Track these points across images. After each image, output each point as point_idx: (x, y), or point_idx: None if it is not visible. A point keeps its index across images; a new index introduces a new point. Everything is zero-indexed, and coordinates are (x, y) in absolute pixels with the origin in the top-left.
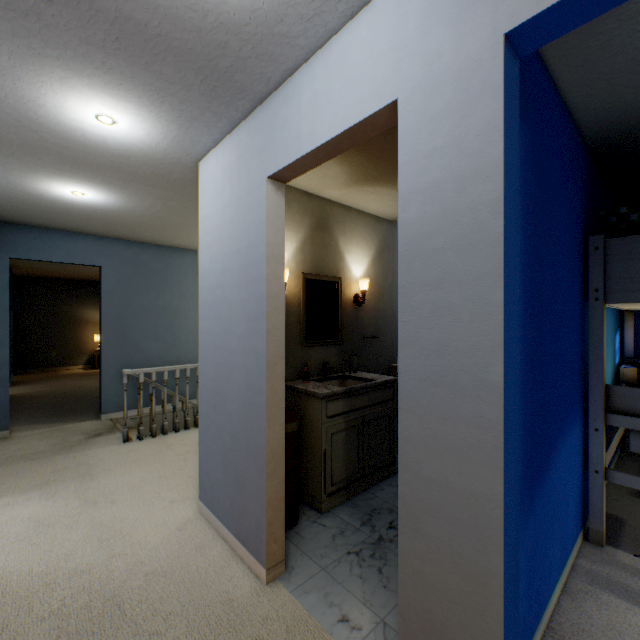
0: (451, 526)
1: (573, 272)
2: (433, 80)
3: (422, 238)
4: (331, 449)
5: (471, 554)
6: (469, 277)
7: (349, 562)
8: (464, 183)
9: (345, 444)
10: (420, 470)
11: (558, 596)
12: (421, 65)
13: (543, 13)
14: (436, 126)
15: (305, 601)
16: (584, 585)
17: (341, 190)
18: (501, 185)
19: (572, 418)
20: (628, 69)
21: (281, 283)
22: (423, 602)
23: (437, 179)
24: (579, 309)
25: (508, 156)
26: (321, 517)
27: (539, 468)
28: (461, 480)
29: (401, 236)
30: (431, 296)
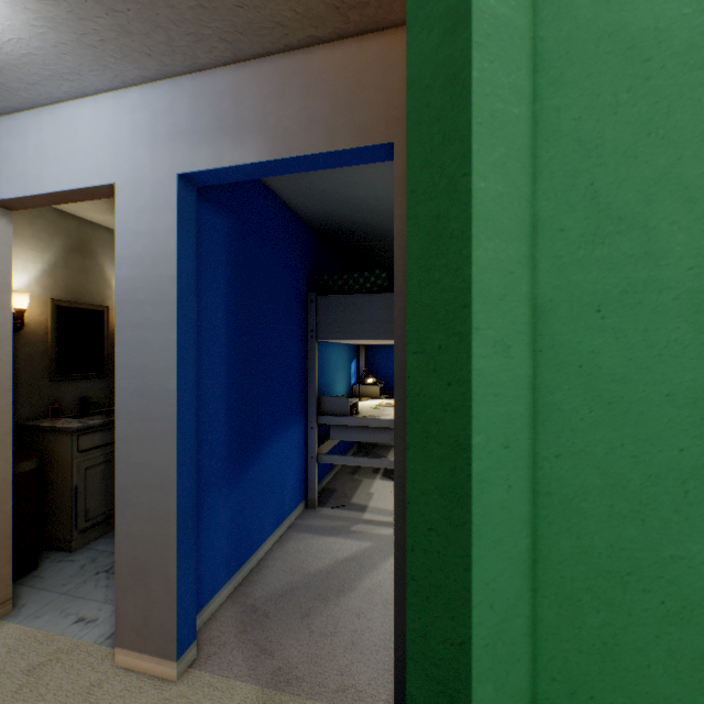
0: (150, 491)
1: (293, 318)
2: (139, 182)
3: (132, 292)
4: (86, 484)
5: (161, 504)
6: (160, 323)
7: (97, 579)
8: (157, 260)
9: (105, 477)
10: (131, 459)
11: (273, 545)
12: (131, 167)
13: (196, 172)
14: (141, 215)
15: (37, 623)
16: (293, 533)
17: (105, 216)
18: (176, 267)
19: (292, 421)
20: (309, 191)
21: (7, 313)
22: (133, 554)
23: (142, 252)
24: (301, 344)
25: (184, 249)
26: (71, 555)
27: (248, 454)
28: (156, 458)
29: (118, 288)
30: (138, 334)
